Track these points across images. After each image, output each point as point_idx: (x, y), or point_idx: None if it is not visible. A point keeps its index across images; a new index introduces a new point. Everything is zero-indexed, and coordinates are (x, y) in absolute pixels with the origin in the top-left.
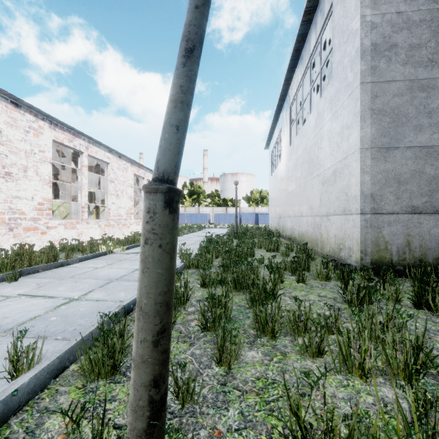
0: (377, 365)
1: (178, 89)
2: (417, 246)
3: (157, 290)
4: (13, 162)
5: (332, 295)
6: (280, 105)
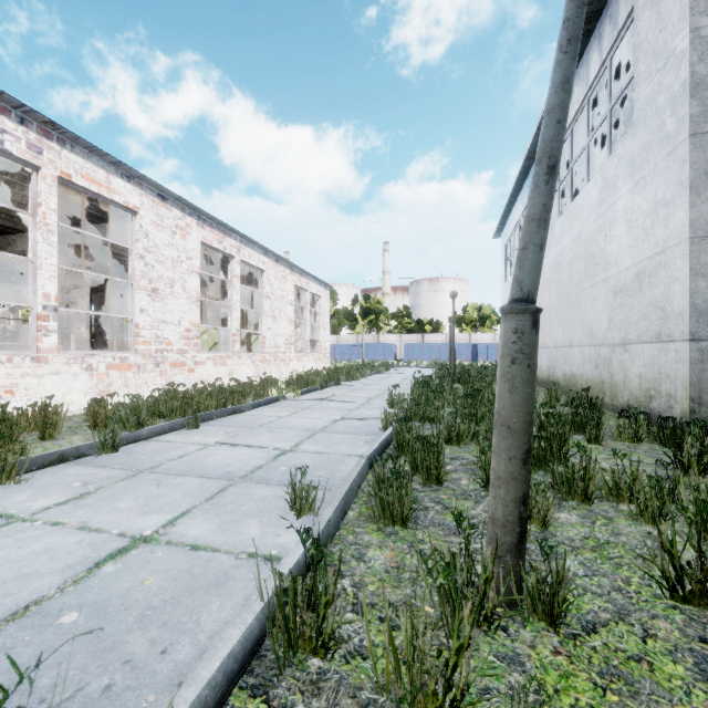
0: None
1: (540, 208)
2: None
3: (526, 409)
4: (159, 275)
5: (651, 461)
6: (527, 167)
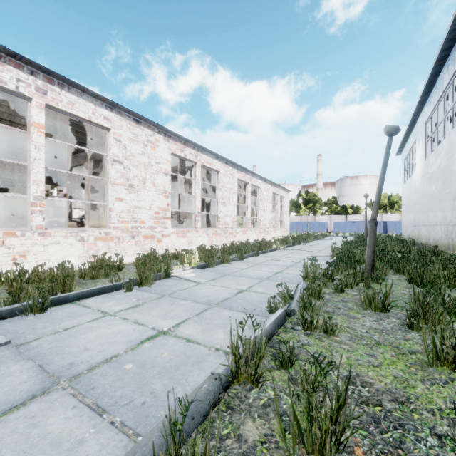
0: (443, 274)
1: (377, 200)
2: None
3: (373, 242)
4: (225, 196)
5: None
6: (415, 119)
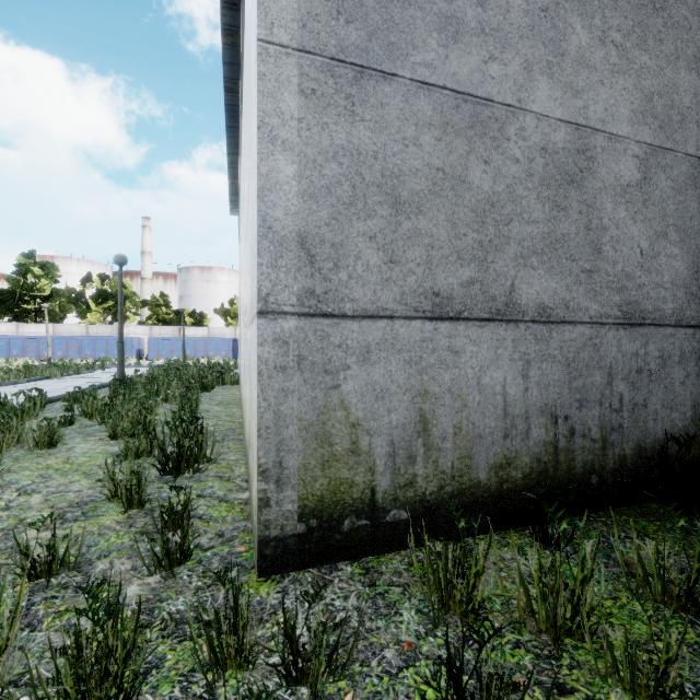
0: None
1: None
2: (448, 431)
3: None
4: None
5: None
6: (234, 107)
